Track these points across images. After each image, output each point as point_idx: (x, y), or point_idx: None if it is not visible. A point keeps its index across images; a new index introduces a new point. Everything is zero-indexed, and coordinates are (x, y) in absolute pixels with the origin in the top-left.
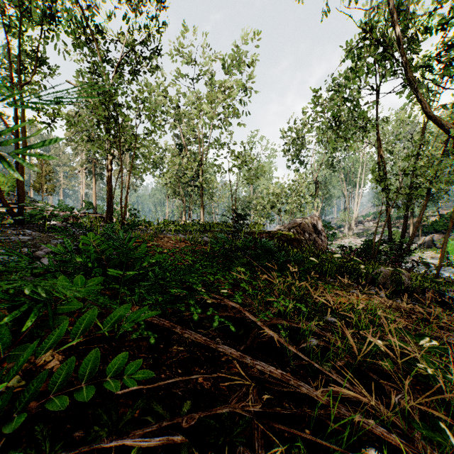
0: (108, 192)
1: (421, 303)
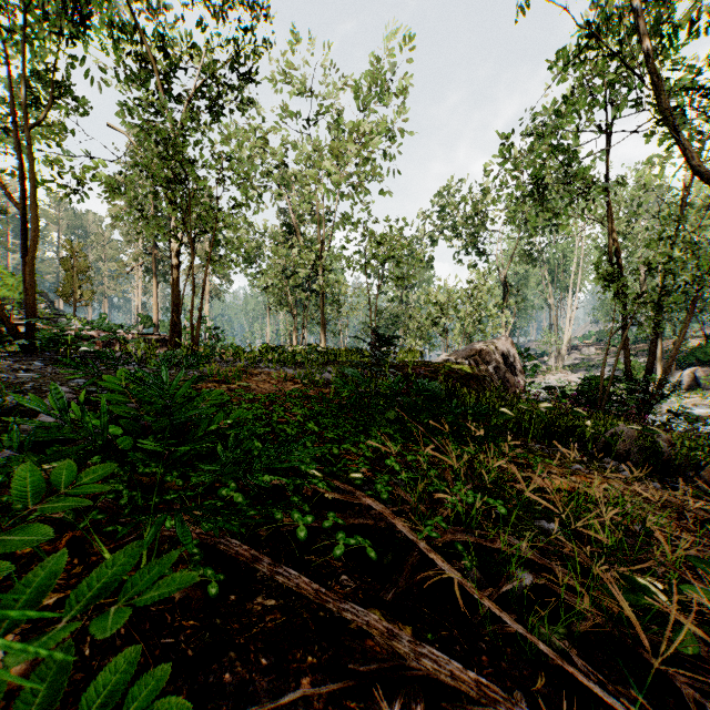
0: (172, 301)
1: (693, 488)
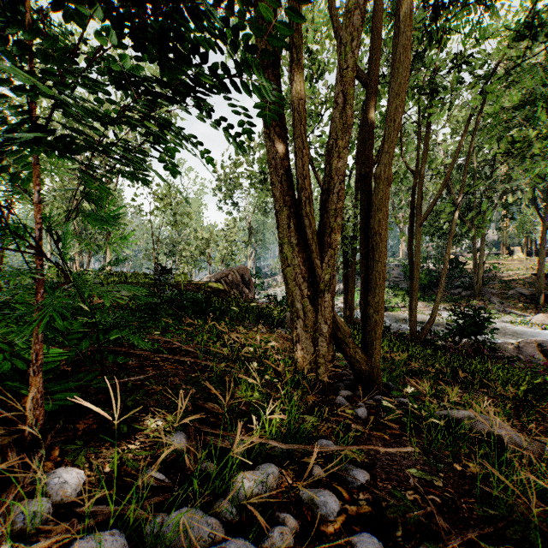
0: None
1: None
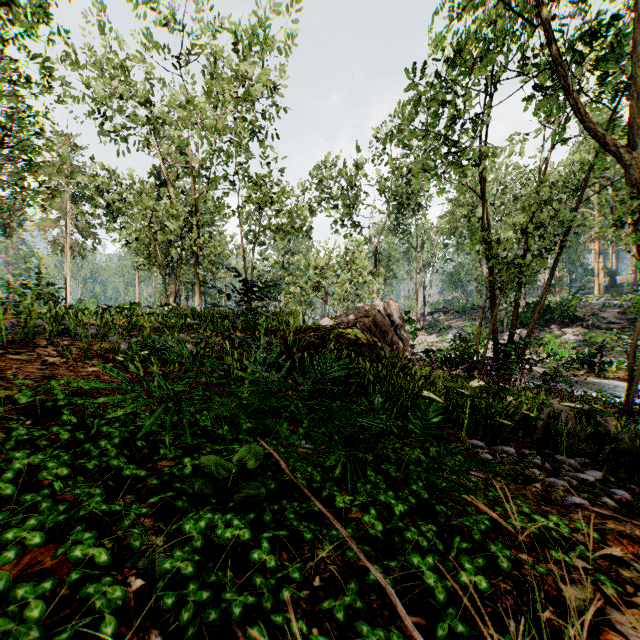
0: None
1: None
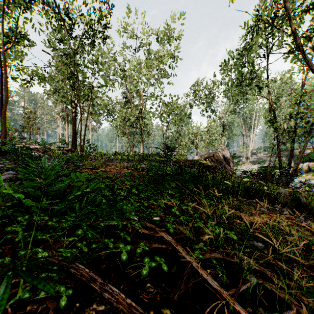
0: (72, 131)
1: None
